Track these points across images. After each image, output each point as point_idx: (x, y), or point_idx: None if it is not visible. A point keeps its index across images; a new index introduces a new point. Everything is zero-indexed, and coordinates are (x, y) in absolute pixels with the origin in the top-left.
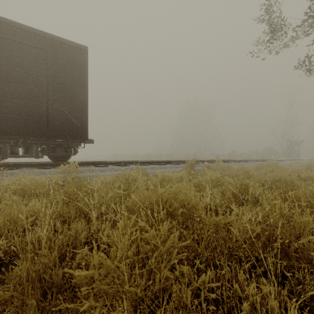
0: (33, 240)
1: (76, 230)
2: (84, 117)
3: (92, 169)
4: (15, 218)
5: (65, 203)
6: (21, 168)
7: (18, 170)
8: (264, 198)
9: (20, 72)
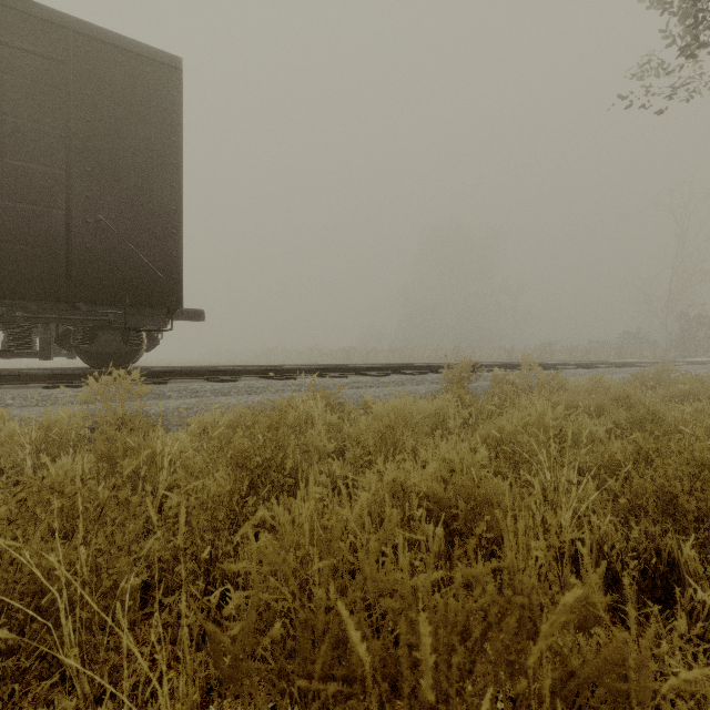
0: None
1: None
2: (171, 249)
3: (193, 388)
4: None
5: None
6: (5, 385)
7: None
8: None
9: None
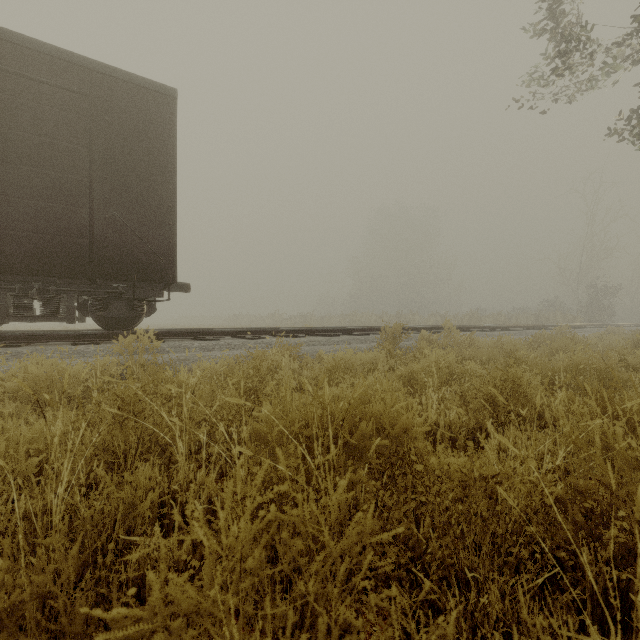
0: (35, 511)
1: (134, 488)
2: (168, 238)
3: (186, 345)
4: (1, 457)
5: (118, 423)
6: (37, 343)
7: (30, 346)
8: (562, 412)
9: (33, 141)
